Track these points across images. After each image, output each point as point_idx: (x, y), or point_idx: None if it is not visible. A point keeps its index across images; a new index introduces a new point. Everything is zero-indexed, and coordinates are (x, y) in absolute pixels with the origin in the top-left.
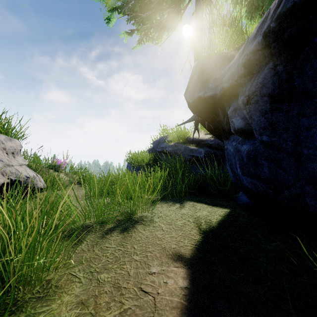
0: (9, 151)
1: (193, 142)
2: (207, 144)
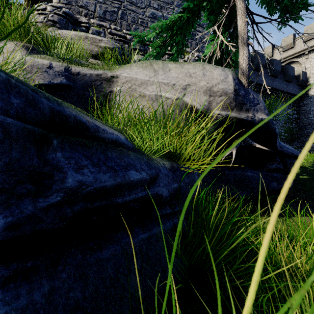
0: None
1: None
2: None
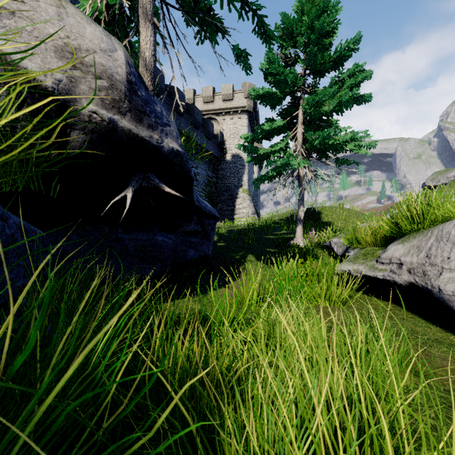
0: None
1: None
2: None
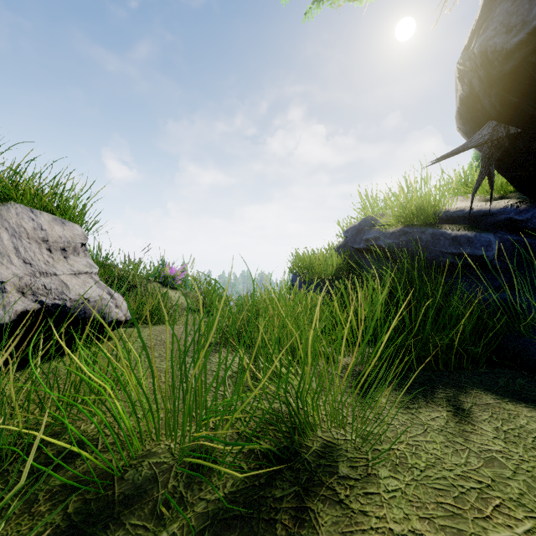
0: (55, 245)
1: (455, 222)
2: (505, 223)
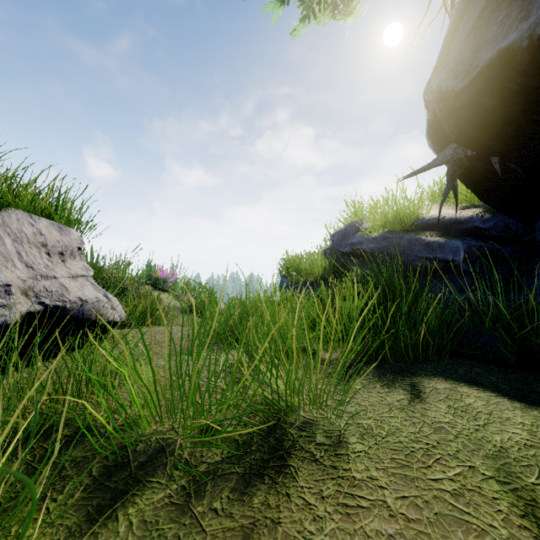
0: (53, 249)
1: (430, 228)
2: (472, 230)
